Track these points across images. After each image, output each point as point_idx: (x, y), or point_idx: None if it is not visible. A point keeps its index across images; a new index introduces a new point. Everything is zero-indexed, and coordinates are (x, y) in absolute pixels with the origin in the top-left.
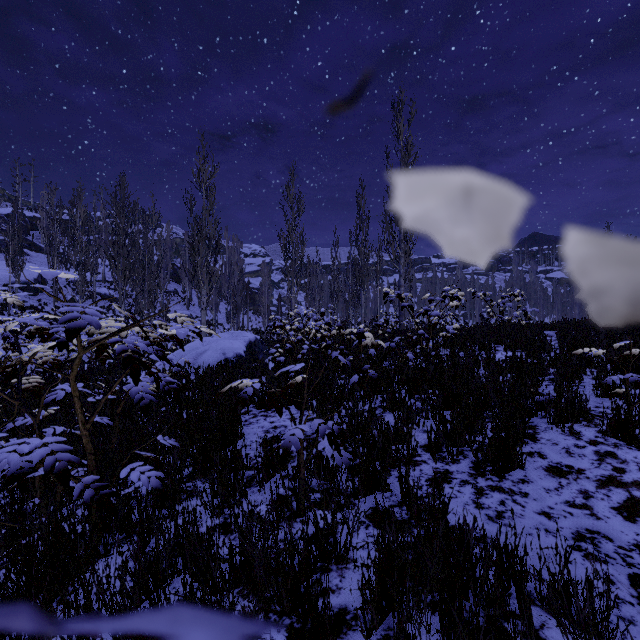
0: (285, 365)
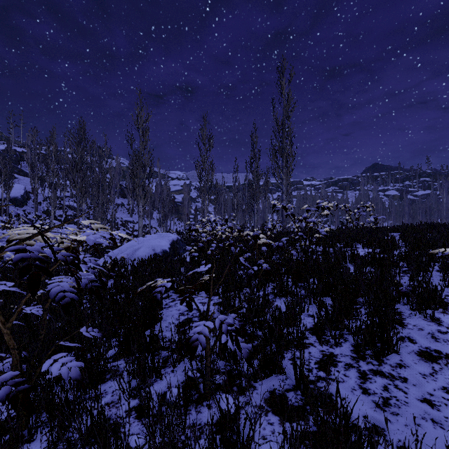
0: (198, 259)
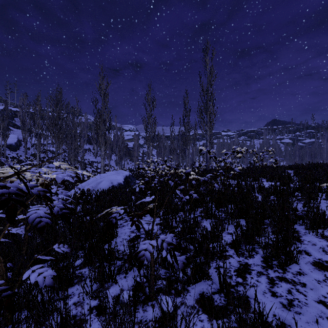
0: (145, 189)
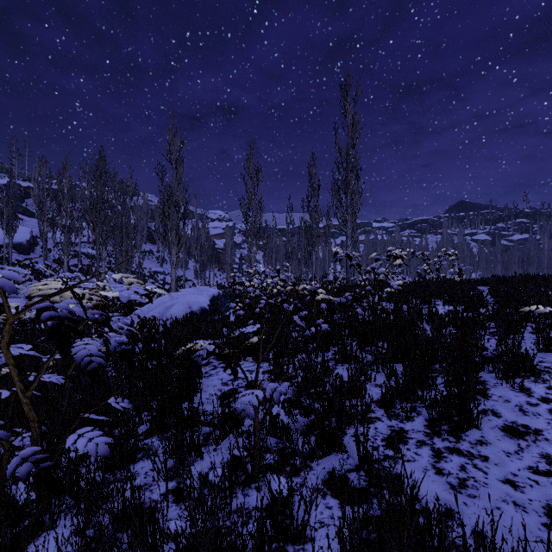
0: (244, 318)
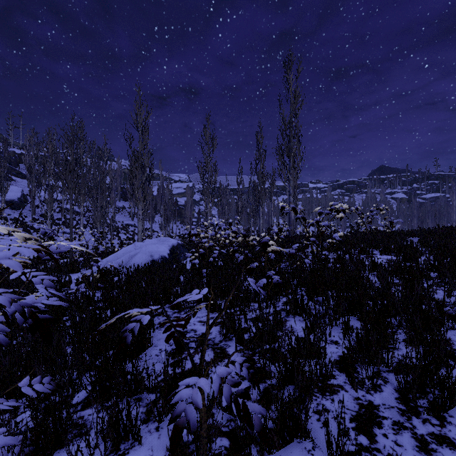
0: (199, 267)
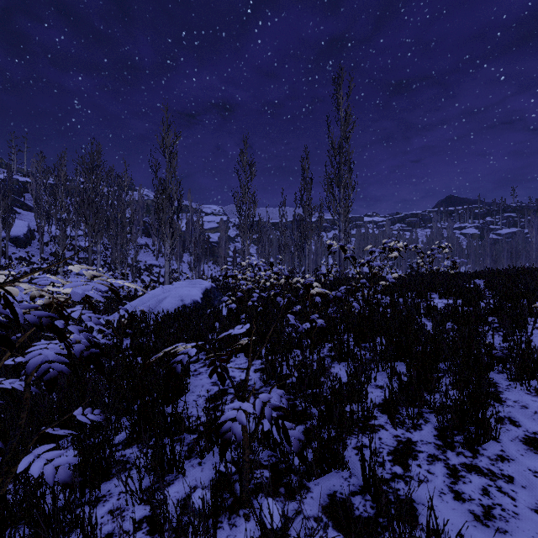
0: (236, 312)
